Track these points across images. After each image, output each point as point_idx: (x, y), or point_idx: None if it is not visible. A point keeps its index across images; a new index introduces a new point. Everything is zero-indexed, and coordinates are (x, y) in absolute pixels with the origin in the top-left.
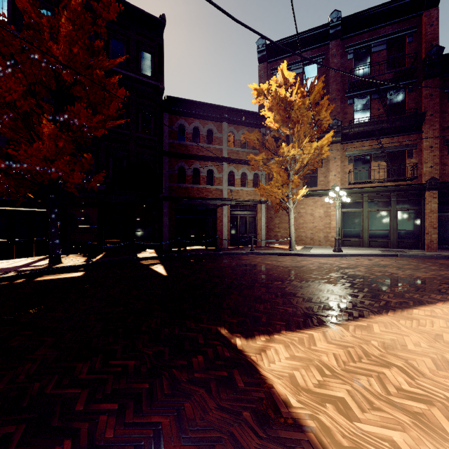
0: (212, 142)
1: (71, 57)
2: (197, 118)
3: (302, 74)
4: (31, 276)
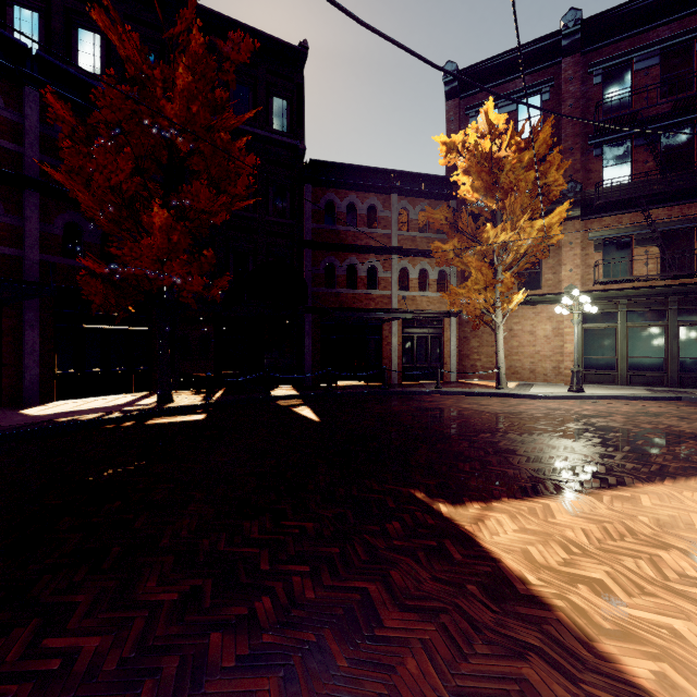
0: (375, 225)
1: (188, 118)
2: (353, 190)
3: (515, 113)
4: (140, 419)
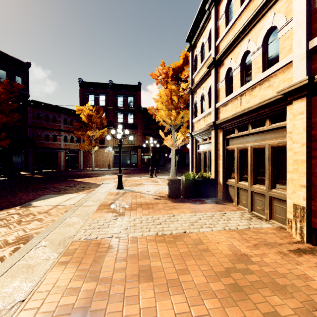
0: (55, 122)
1: None
2: (47, 111)
3: (99, 98)
4: None
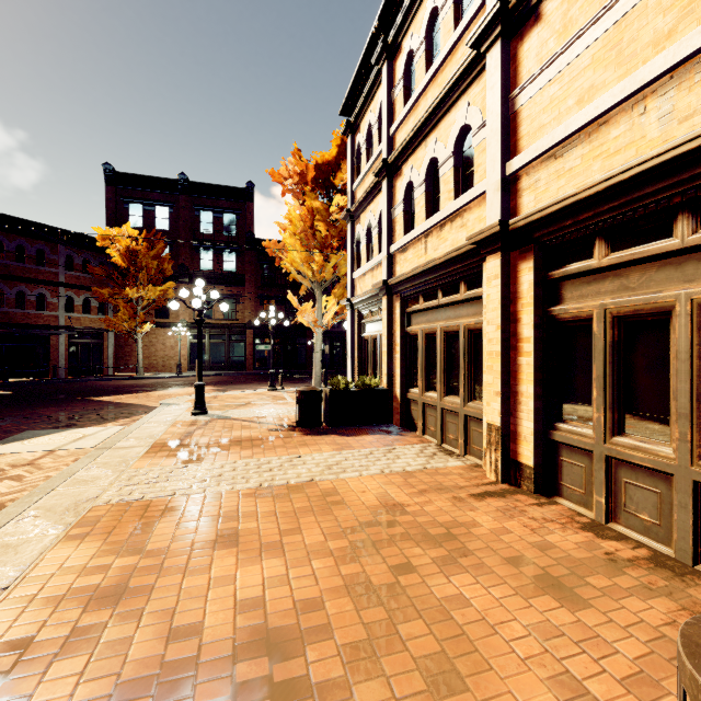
0: (43, 264)
1: None
2: (23, 236)
3: (154, 213)
4: None
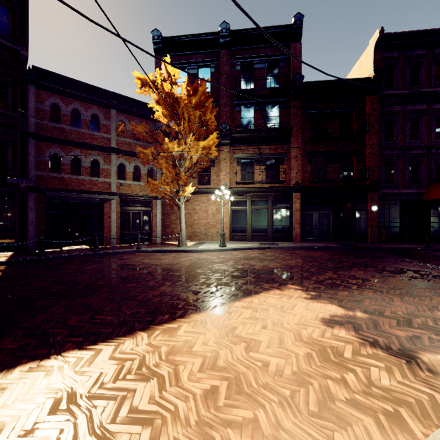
0: (98, 129)
1: None
2: (77, 100)
3: (197, 75)
4: None
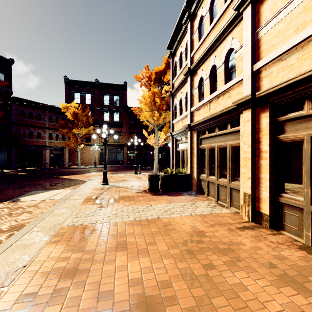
0: (40, 119)
1: None
2: (32, 108)
3: (85, 96)
4: None
